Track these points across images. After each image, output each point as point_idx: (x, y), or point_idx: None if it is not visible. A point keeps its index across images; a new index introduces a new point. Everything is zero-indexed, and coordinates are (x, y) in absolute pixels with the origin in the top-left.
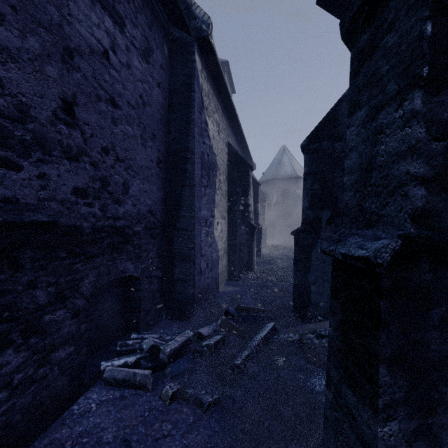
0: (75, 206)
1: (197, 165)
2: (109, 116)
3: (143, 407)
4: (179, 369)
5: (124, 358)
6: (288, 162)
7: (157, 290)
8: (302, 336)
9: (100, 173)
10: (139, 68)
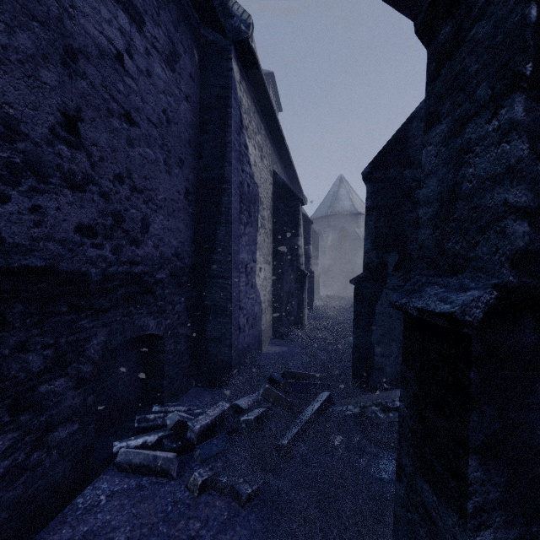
0: (79, 247)
1: (235, 198)
2: (124, 135)
3: (165, 500)
4: (211, 451)
5: (143, 436)
6: (345, 195)
7: (185, 351)
8: (364, 409)
9: (112, 206)
10: (162, 77)
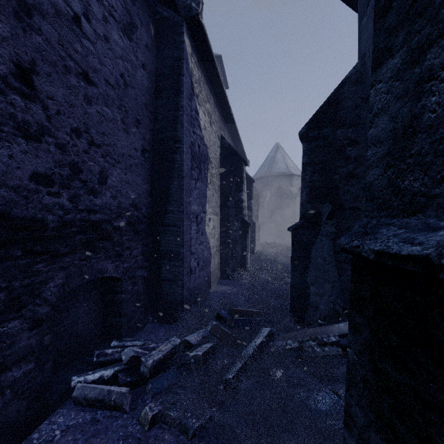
0: (34, 194)
1: (187, 156)
2: (81, 93)
3: (117, 434)
4: (162, 385)
5: (100, 371)
6: (281, 160)
7: (142, 291)
8: (302, 343)
9: (69, 158)
10: (120, 44)
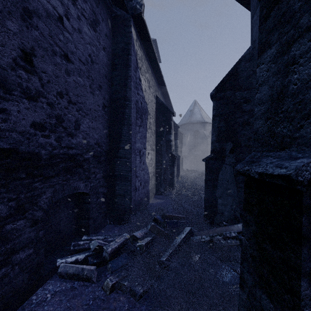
0: (33, 136)
1: (133, 110)
2: (63, 68)
3: (88, 297)
4: (118, 264)
5: (76, 255)
6: (198, 112)
7: (102, 202)
8: (212, 237)
9: (56, 112)
10: (88, 34)
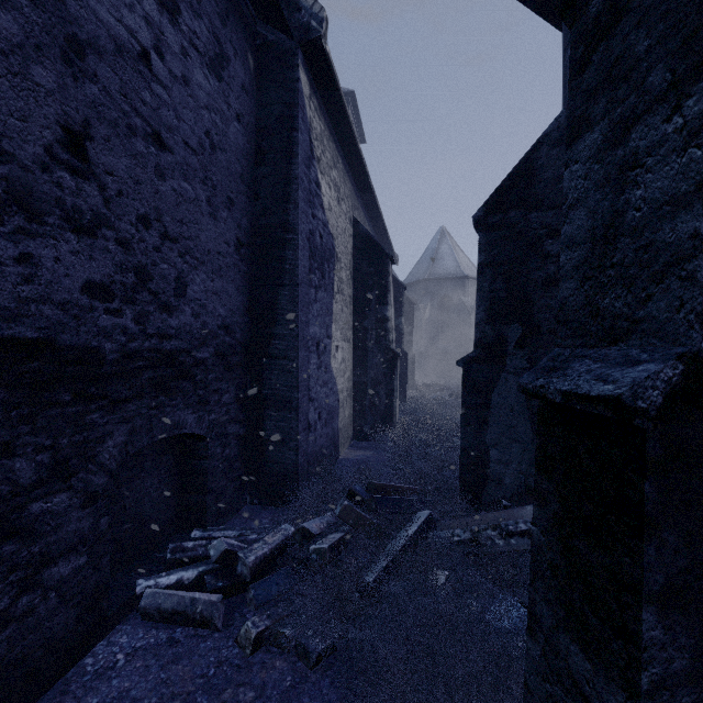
0: (88, 313)
1: (303, 252)
2: (151, 163)
3: (206, 660)
4: (270, 591)
5: (178, 572)
6: (448, 254)
7: (236, 456)
8: (477, 533)
9: (135, 258)
10: (205, 87)
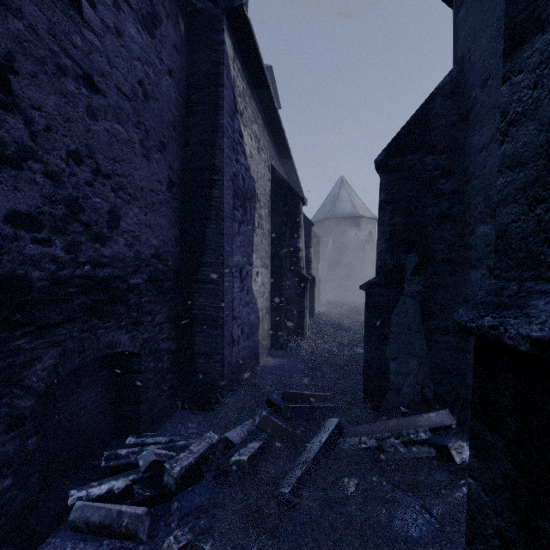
0: (12, 242)
1: (227, 191)
2: (82, 103)
3: None
4: (193, 502)
5: (109, 481)
6: (346, 198)
7: (168, 369)
8: (381, 441)
9: (65, 191)
10: (137, 41)
